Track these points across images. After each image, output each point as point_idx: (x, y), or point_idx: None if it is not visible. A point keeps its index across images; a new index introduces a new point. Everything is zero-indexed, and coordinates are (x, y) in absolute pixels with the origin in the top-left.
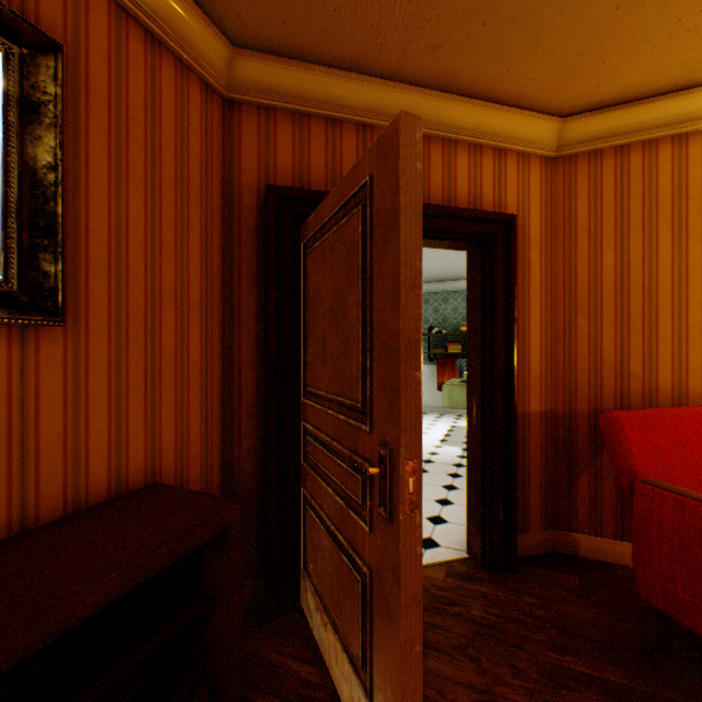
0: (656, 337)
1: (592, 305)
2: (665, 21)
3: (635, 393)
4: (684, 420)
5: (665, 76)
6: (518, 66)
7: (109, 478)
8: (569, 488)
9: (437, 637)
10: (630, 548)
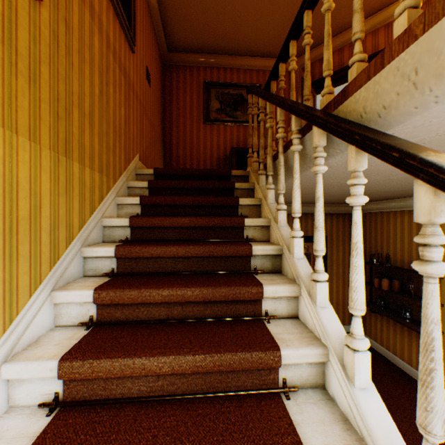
0: None
1: None
2: None
3: None
4: None
5: None
6: (369, 4)
7: None
8: None
9: None
10: None
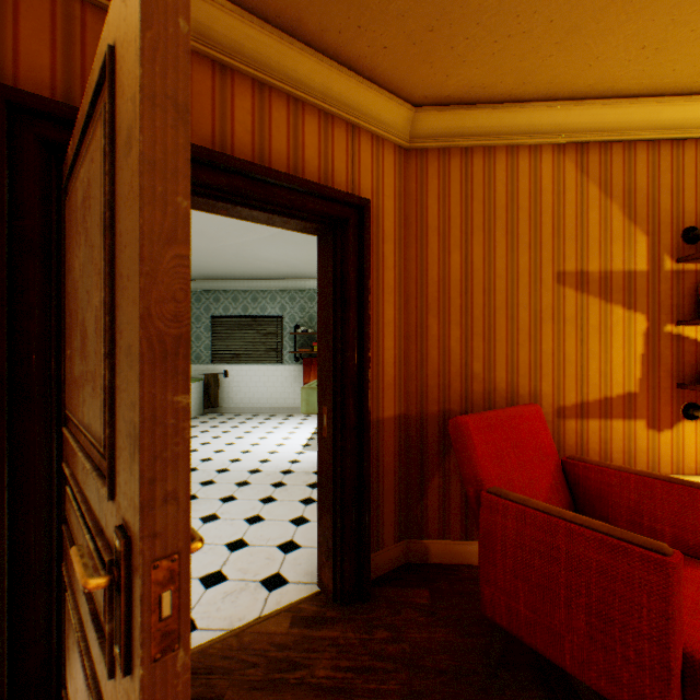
0: (494, 338)
1: (442, 305)
2: (506, 13)
3: (478, 393)
4: (519, 420)
5: (503, 82)
6: (370, 23)
7: None
8: (422, 494)
9: None
10: (473, 547)
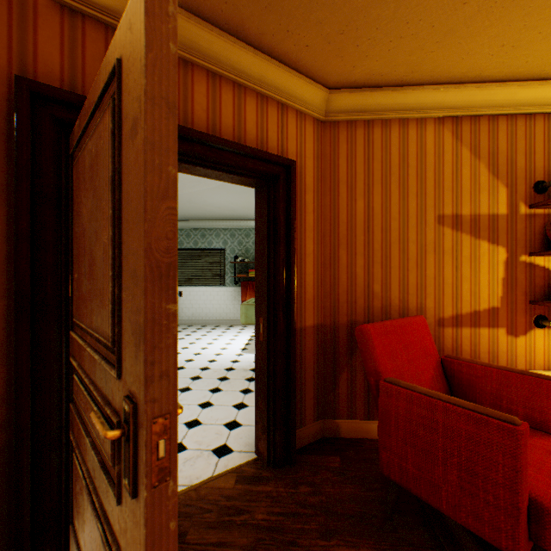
0: (390, 266)
1: (350, 240)
2: (399, 21)
3: (377, 307)
4: (409, 327)
5: (396, 71)
6: (296, 28)
7: None
8: (334, 384)
9: None
10: (374, 425)
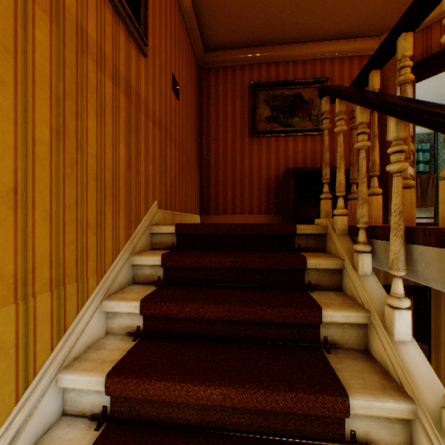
0: None
1: None
2: None
3: None
4: None
5: None
6: None
7: None
8: None
9: None
10: None
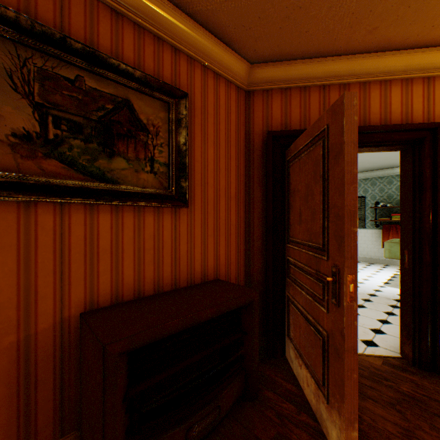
0: None
1: None
2: None
3: None
4: None
5: None
6: None
7: (201, 273)
8: None
9: (372, 393)
10: None
